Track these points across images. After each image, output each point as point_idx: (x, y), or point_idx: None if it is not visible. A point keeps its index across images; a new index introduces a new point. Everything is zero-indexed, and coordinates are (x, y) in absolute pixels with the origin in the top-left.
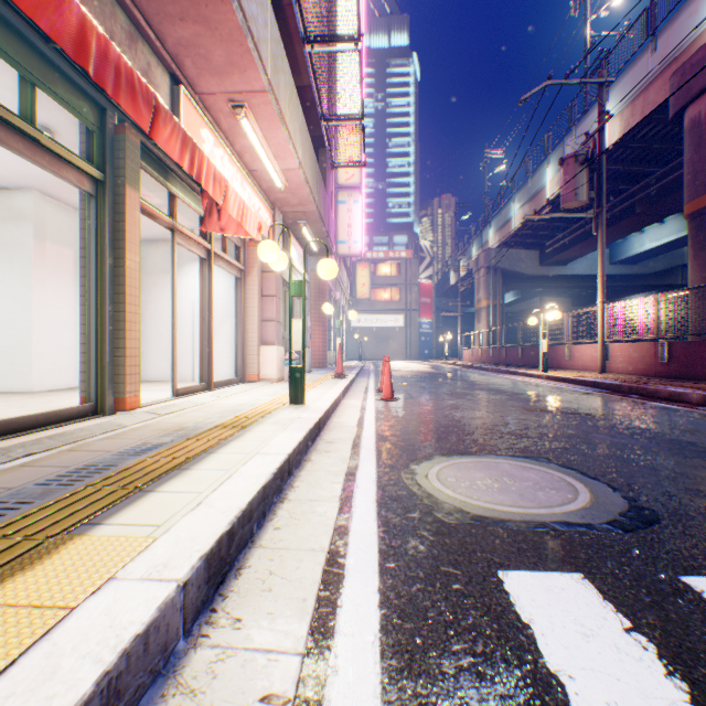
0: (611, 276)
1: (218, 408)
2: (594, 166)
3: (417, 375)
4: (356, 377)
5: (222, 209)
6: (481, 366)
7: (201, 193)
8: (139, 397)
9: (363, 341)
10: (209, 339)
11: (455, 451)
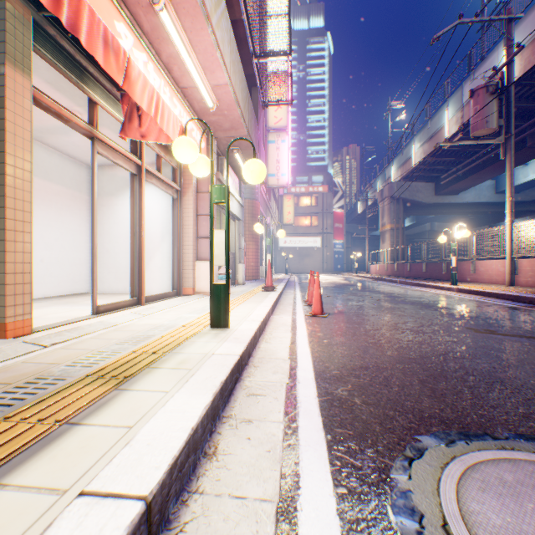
0: (496, 203)
1: (126, 333)
2: (502, 96)
3: (336, 287)
4: (284, 289)
5: (142, 113)
6: (390, 279)
7: (121, 98)
8: (29, 321)
9: (288, 258)
10: (139, 254)
11: (448, 425)
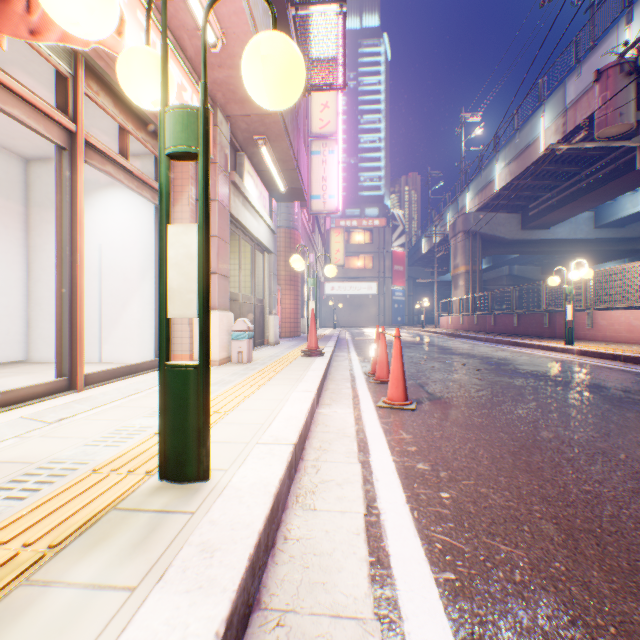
0: (596, 240)
1: None
2: None
3: (405, 347)
4: (334, 351)
5: None
6: (471, 335)
7: None
8: None
9: (337, 308)
10: (72, 296)
11: None
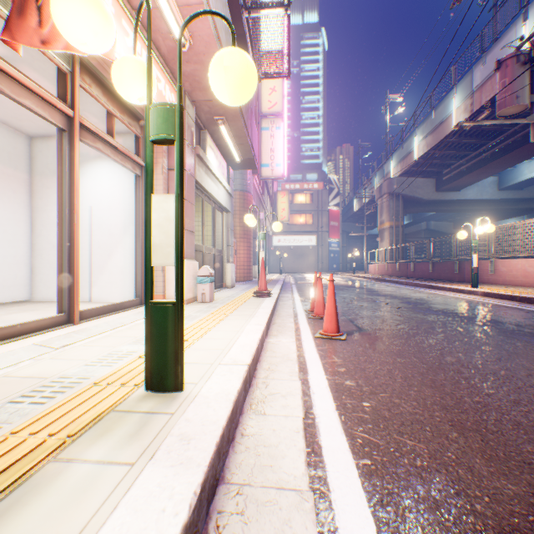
0: (499, 200)
1: None
2: (533, 67)
3: (339, 289)
4: (280, 292)
5: (43, 2)
6: (394, 280)
7: None
8: None
9: (282, 257)
10: (70, 248)
11: None
